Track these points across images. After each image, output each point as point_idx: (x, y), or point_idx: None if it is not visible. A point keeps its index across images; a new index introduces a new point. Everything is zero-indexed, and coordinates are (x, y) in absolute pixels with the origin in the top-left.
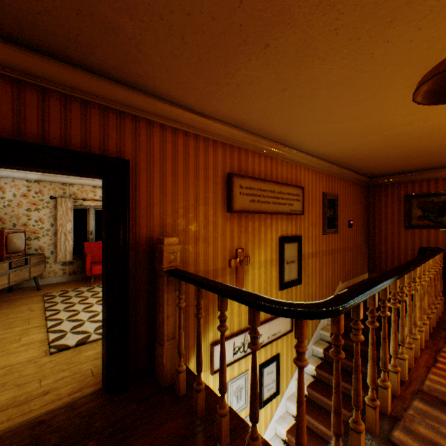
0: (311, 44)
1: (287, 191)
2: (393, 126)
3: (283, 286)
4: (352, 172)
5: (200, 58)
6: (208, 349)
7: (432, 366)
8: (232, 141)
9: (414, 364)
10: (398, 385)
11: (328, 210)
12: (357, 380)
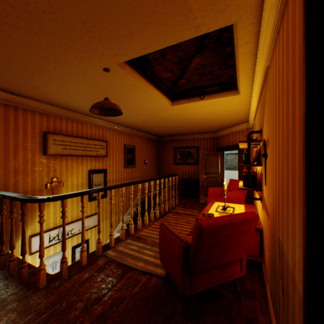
0: (65, 79)
1: (94, 143)
2: (142, 114)
3: (91, 199)
4: (146, 133)
5: (1, 72)
6: (28, 240)
7: (148, 226)
8: (48, 112)
9: (142, 227)
10: (125, 235)
11: (129, 155)
12: (83, 229)
